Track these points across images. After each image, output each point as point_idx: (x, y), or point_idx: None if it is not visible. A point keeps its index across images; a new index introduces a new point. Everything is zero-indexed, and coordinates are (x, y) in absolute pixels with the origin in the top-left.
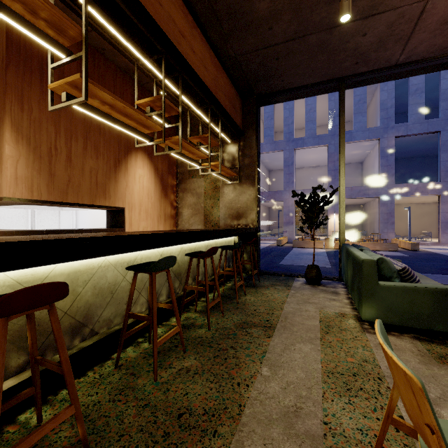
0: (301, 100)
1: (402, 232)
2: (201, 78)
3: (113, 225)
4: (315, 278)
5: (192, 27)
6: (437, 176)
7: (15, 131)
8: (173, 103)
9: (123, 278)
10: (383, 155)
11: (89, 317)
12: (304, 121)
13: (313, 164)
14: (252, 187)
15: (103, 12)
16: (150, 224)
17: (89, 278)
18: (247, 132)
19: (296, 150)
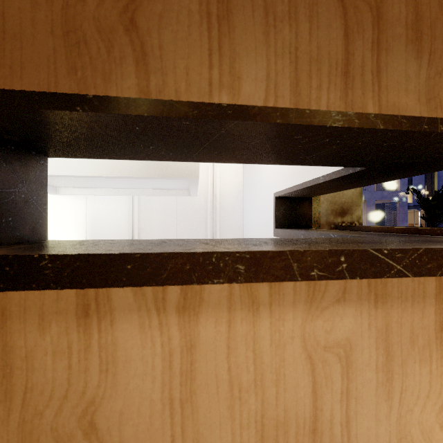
0: None
1: None
2: None
3: (289, 223)
4: None
5: None
6: None
7: None
8: None
9: None
10: None
11: None
12: None
13: None
14: None
15: None
16: None
17: None
18: None
19: None
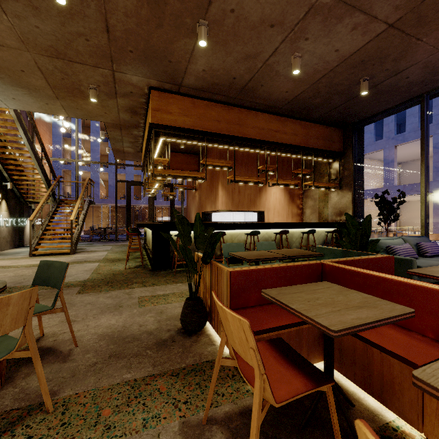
0: None
1: None
2: (291, 142)
3: (259, 220)
4: None
5: (284, 122)
6: None
7: (222, 186)
8: None
9: (248, 239)
10: None
11: None
12: None
13: None
14: (349, 192)
15: (242, 146)
16: (281, 219)
17: (236, 236)
18: (346, 152)
19: None
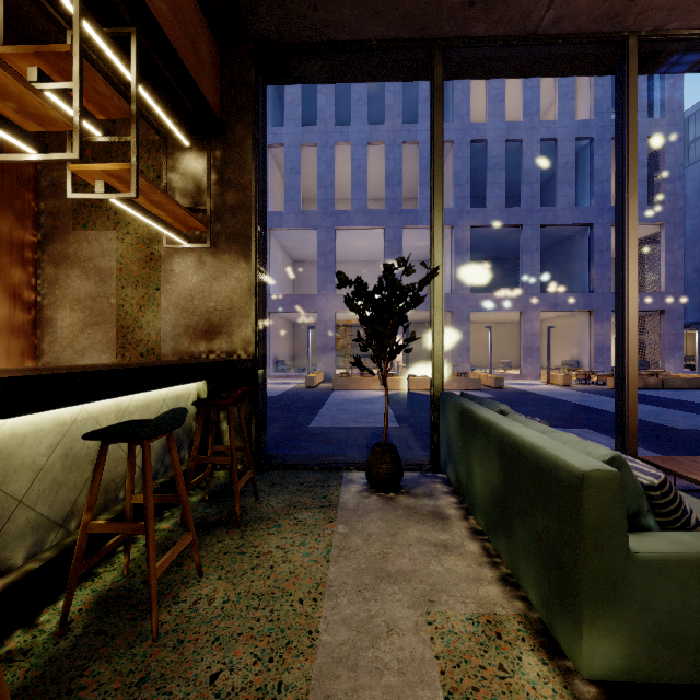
0: (345, 151)
1: (475, 362)
2: None
3: None
4: (390, 477)
5: None
6: (514, 287)
7: None
8: (13, 3)
9: None
10: (457, 250)
11: None
12: (349, 188)
13: (362, 258)
14: (244, 261)
15: None
16: None
17: None
18: (232, 128)
19: (337, 230)
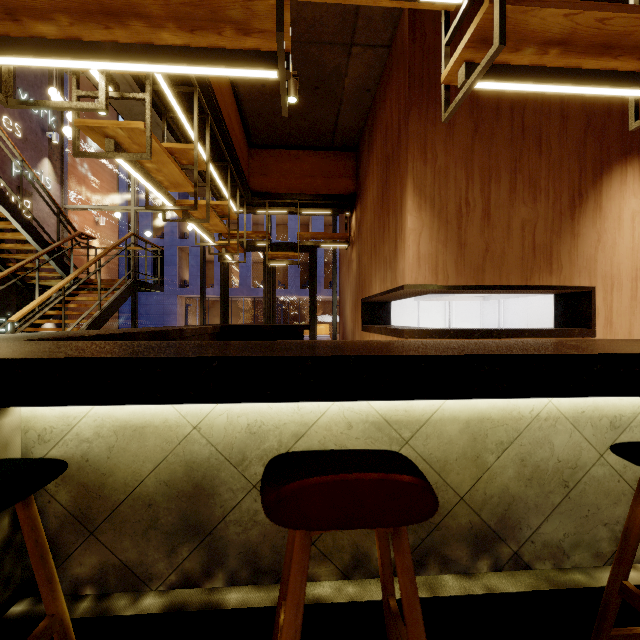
0: None
1: None
2: None
3: (566, 321)
4: None
5: None
6: None
7: (417, 195)
8: None
9: (597, 456)
10: None
11: (509, 523)
12: None
13: None
14: None
15: None
16: None
17: (509, 439)
18: None
19: None
